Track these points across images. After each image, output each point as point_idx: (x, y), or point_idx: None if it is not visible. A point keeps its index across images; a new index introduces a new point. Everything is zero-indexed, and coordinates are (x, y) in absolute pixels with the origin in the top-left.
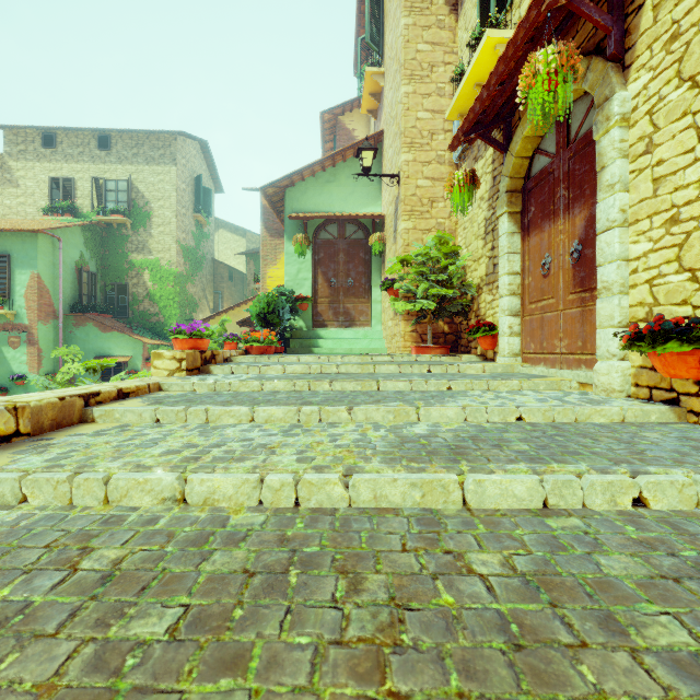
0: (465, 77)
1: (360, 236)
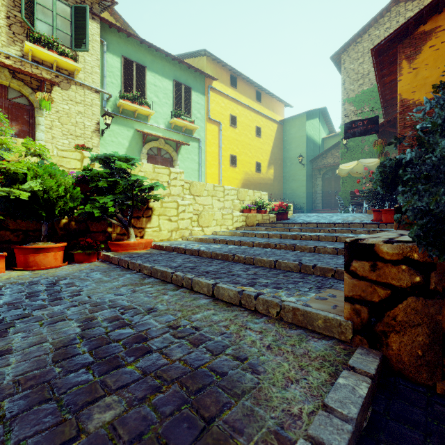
0: None
1: None
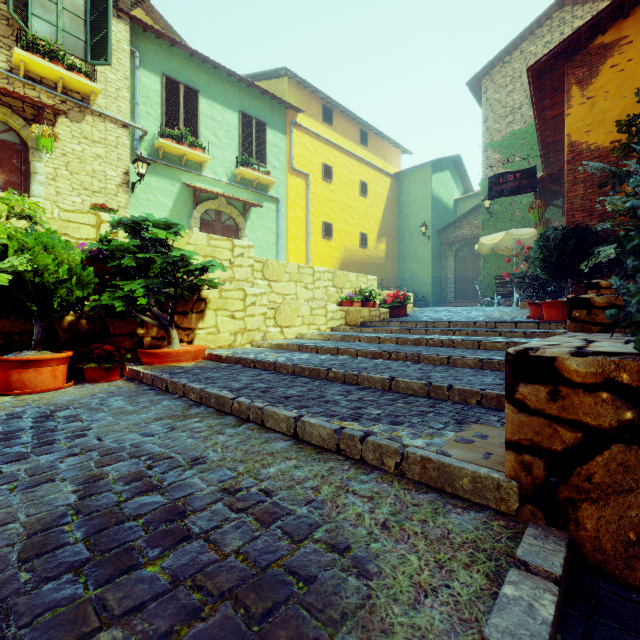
0: None
1: None
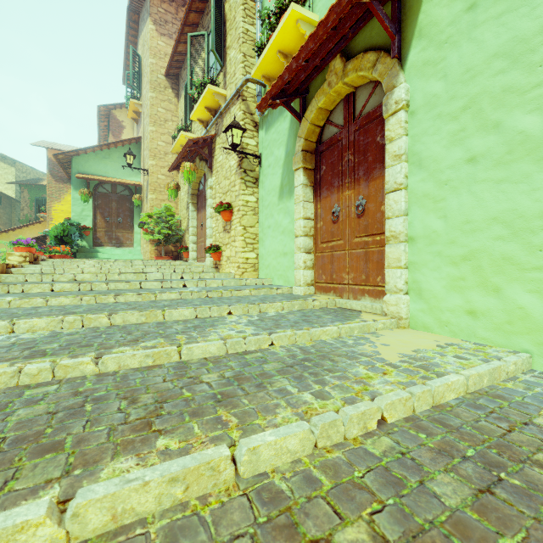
0: (176, 141)
1: (127, 194)
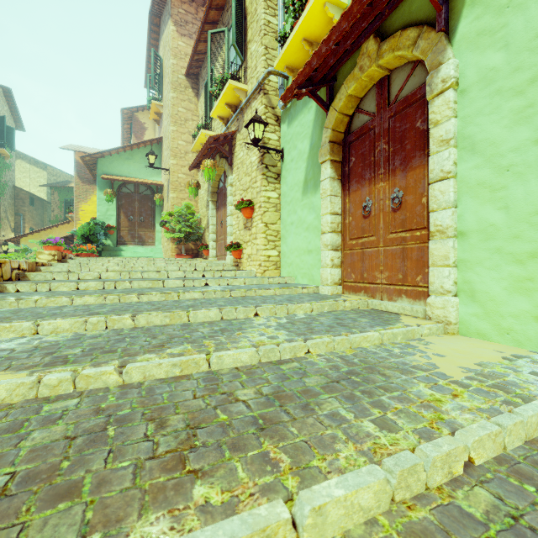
0: (196, 140)
1: (149, 193)
